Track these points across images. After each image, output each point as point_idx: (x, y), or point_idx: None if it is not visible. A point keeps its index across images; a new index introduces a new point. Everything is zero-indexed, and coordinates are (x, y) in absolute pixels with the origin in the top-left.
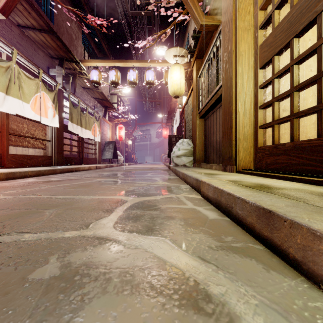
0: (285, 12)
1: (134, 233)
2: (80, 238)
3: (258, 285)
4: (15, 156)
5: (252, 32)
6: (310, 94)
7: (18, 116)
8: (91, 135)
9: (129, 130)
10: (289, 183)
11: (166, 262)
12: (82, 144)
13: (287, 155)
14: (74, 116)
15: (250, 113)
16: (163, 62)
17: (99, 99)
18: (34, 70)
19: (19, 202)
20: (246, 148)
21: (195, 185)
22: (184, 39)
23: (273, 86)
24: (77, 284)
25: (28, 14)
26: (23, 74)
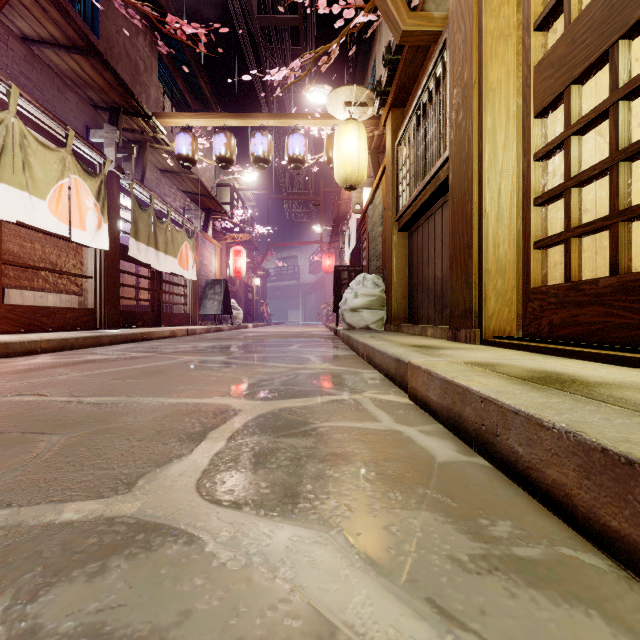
0: (585, 0)
1: (247, 508)
2: (99, 526)
3: None
4: (15, 309)
5: (514, 41)
6: (637, 175)
7: (24, 227)
8: (176, 267)
9: (255, 258)
10: (617, 370)
11: (332, 624)
12: (159, 285)
13: (603, 305)
14: (143, 228)
15: (511, 216)
16: (324, 117)
17: (194, 194)
18: (56, 131)
19: None
20: (502, 290)
21: (393, 373)
22: (366, 73)
23: (568, 153)
24: None
25: (43, 14)
26: (32, 138)
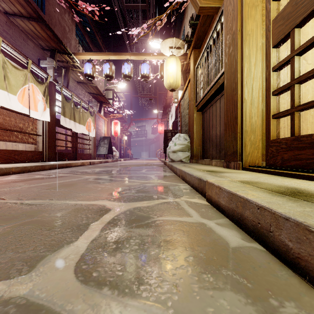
0: None
1: (105, 289)
2: None
3: None
4: (0, 151)
5: (260, 9)
6: None
7: (5, 109)
8: (85, 130)
9: (125, 126)
10: None
11: None
12: (76, 139)
13: None
14: (67, 111)
15: (258, 102)
16: (159, 55)
17: (94, 94)
18: (22, 60)
19: None
20: (254, 141)
21: (197, 186)
22: (180, 33)
23: (293, 65)
24: None
25: (14, 0)
26: (9, 64)
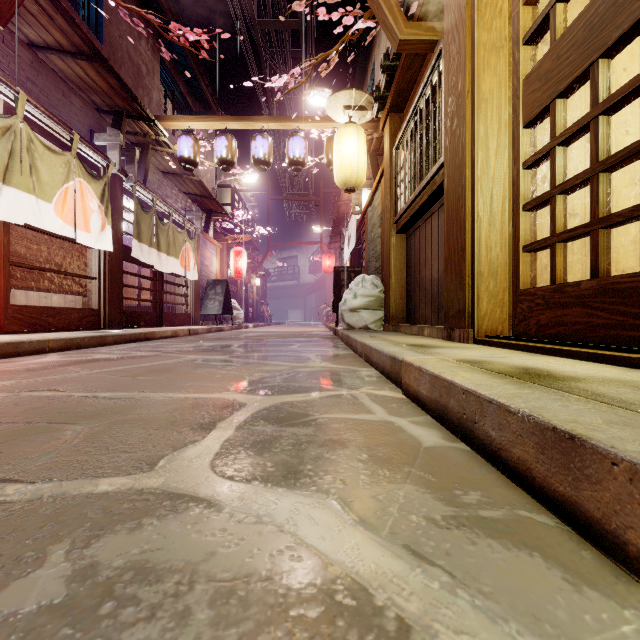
0: (575, 13)
1: (256, 482)
2: (131, 495)
3: (560, 634)
4: (22, 310)
5: (506, 53)
6: (625, 181)
7: (30, 229)
8: (178, 267)
9: (256, 259)
10: (592, 366)
11: (327, 561)
12: (161, 286)
13: (584, 306)
14: (145, 230)
15: (503, 221)
16: (324, 120)
17: (196, 196)
18: (61, 135)
19: (15, 407)
20: (494, 292)
21: (389, 370)
22: (365, 75)
23: (554, 162)
24: (104, 629)
25: (49, 22)
26: (39, 143)
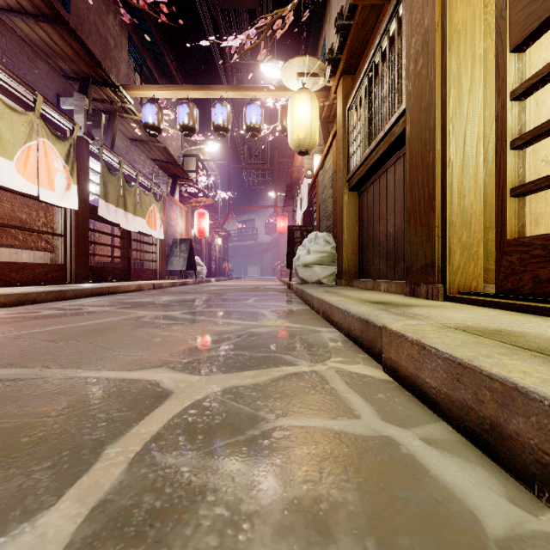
0: None
1: None
2: None
3: None
4: None
5: None
6: None
7: None
8: (145, 227)
9: (218, 221)
10: None
11: None
12: (128, 243)
13: None
14: (112, 191)
15: (477, 165)
16: (278, 89)
17: (162, 162)
18: (25, 96)
19: None
20: (468, 244)
21: (358, 335)
22: (316, 52)
23: None
24: None
25: None
26: None
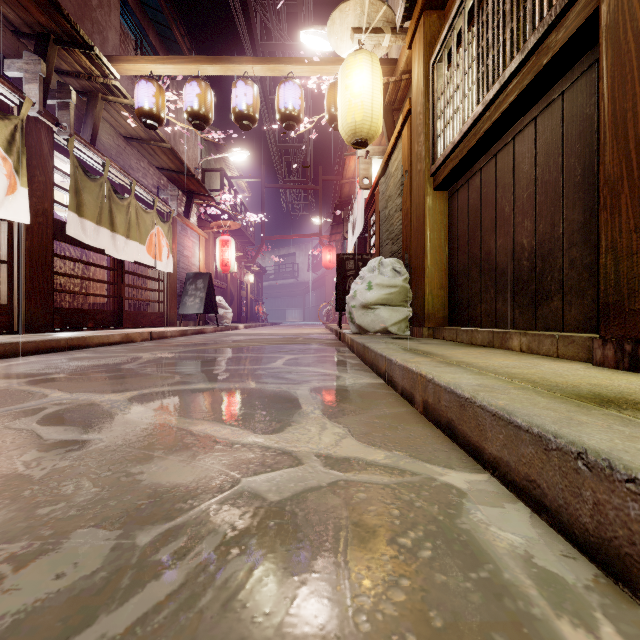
0: None
1: None
2: None
3: None
4: None
5: None
6: None
7: None
8: (144, 255)
9: (249, 253)
10: None
11: None
12: (120, 277)
13: None
14: (90, 202)
15: None
16: (325, 62)
17: (171, 171)
18: None
19: None
20: None
21: None
22: None
23: None
24: None
25: None
26: None
